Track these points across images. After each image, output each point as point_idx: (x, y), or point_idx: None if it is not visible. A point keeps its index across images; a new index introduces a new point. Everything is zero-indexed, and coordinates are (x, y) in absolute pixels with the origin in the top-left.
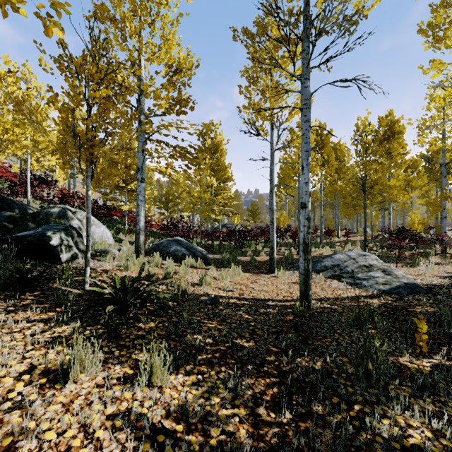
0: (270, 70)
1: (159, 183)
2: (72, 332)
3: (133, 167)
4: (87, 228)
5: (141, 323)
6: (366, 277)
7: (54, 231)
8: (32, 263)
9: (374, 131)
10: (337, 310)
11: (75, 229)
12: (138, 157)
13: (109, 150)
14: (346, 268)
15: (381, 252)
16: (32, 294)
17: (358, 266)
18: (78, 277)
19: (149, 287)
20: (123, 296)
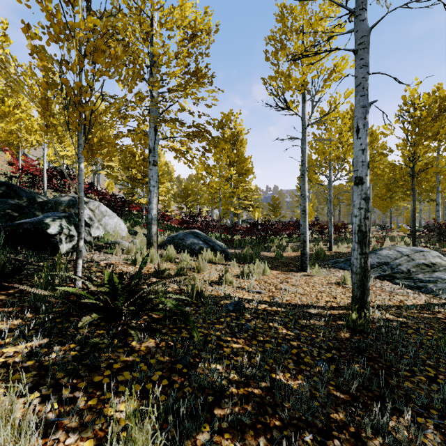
0: (302, 30)
1: (179, 180)
2: (24, 358)
3: None
4: (79, 210)
5: (135, 340)
6: (432, 279)
7: (54, 218)
8: (25, 254)
9: (427, 103)
10: (408, 325)
11: None
12: (150, 137)
13: (111, 119)
14: (399, 266)
15: (433, 248)
16: (6, 292)
17: (415, 265)
18: (51, 271)
19: (150, 287)
20: (110, 300)
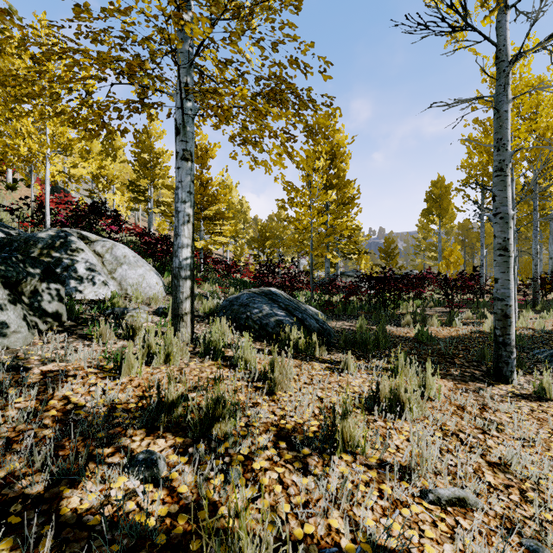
0: None
1: (256, 222)
2: None
3: (211, 185)
4: None
5: None
6: None
7: None
8: None
9: None
10: None
11: (41, 266)
12: (177, 102)
13: None
14: None
15: None
16: None
17: None
18: None
19: None
20: None
